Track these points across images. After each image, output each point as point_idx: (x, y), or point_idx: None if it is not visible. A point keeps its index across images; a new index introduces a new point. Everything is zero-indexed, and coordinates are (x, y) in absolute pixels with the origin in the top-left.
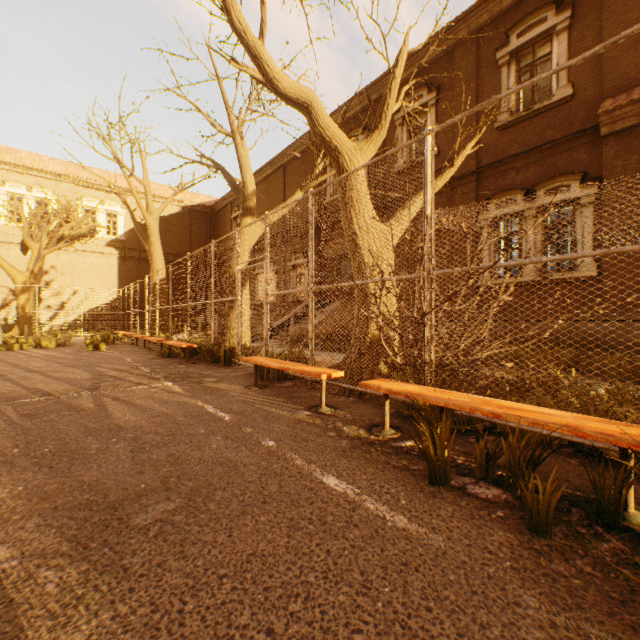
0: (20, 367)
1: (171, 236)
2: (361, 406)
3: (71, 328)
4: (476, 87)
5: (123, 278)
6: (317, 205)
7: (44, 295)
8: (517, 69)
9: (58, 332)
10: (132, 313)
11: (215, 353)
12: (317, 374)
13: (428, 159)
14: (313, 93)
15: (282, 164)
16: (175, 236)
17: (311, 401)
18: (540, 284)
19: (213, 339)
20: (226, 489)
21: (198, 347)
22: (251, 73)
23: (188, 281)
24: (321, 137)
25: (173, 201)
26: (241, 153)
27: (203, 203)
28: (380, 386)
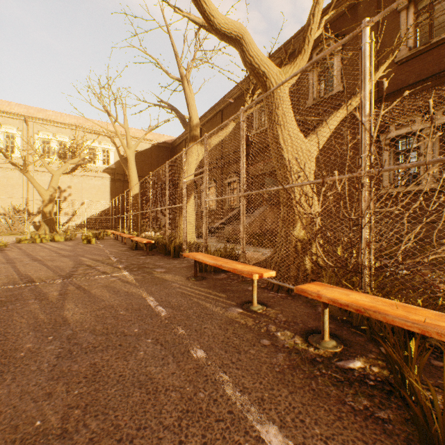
0: (30, 256)
1: (144, 164)
2: (291, 304)
3: (80, 228)
4: (377, 31)
5: (113, 194)
6: (246, 137)
7: (63, 206)
8: (415, 11)
9: (71, 230)
10: (117, 217)
11: (167, 247)
12: (249, 274)
13: (366, 52)
14: (244, 27)
15: (220, 109)
16: (147, 164)
17: (242, 296)
18: (438, 191)
19: (166, 236)
20: (133, 442)
21: (156, 242)
22: (192, 18)
23: (150, 193)
24: (251, 65)
25: (146, 140)
26: (188, 94)
27: (166, 141)
28: (321, 294)
